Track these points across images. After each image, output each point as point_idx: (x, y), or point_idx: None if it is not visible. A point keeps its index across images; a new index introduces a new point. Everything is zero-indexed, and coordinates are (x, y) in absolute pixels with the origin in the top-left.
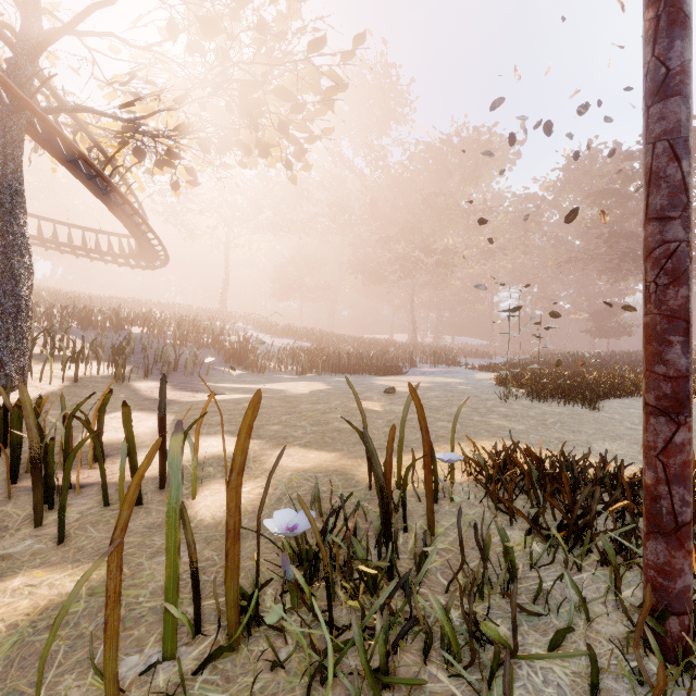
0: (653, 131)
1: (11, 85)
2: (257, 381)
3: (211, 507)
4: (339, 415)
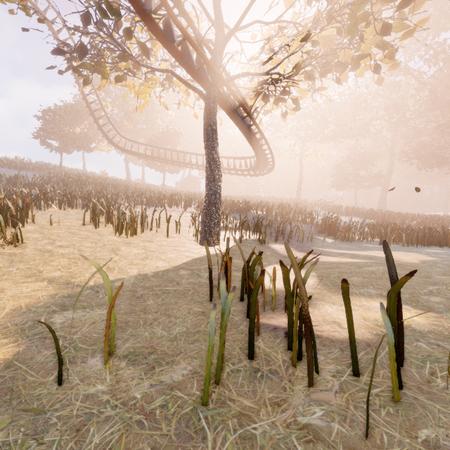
0: None
1: (214, 68)
2: (351, 248)
3: None
4: None
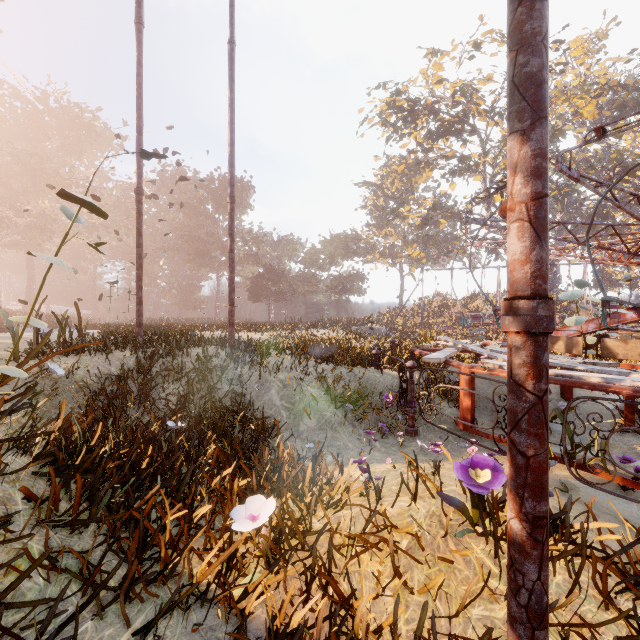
0: (137, 253)
1: None
2: None
3: None
4: None
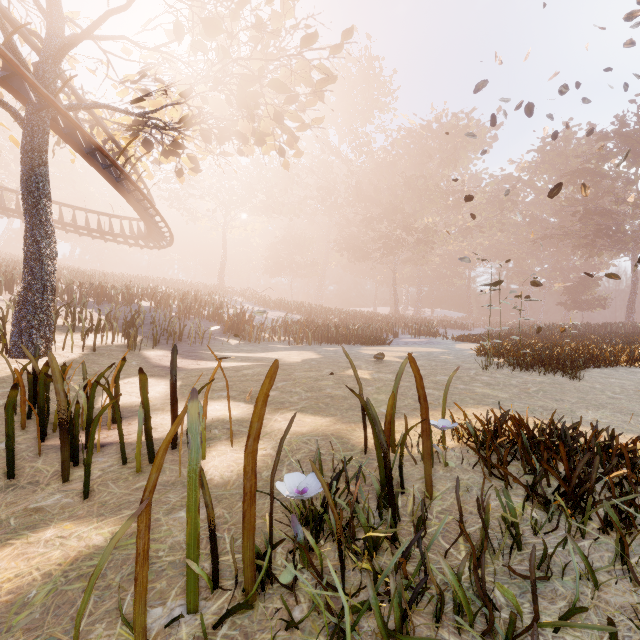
0: None
1: (38, 85)
2: (253, 350)
3: (219, 467)
4: (331, 383)
